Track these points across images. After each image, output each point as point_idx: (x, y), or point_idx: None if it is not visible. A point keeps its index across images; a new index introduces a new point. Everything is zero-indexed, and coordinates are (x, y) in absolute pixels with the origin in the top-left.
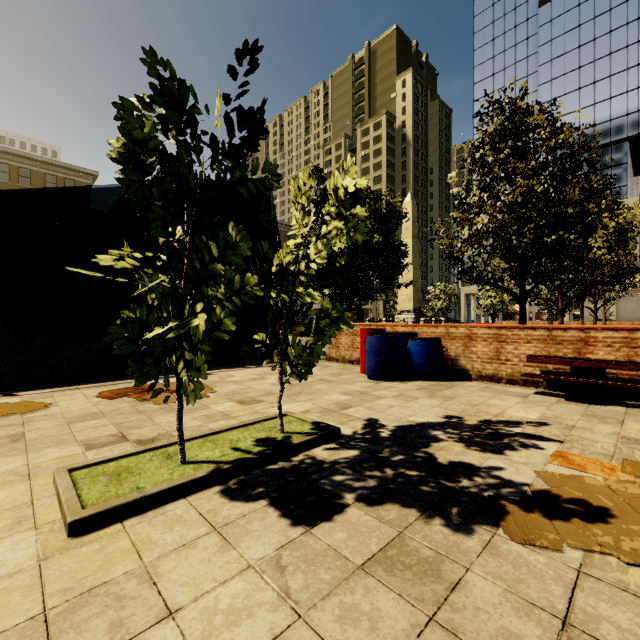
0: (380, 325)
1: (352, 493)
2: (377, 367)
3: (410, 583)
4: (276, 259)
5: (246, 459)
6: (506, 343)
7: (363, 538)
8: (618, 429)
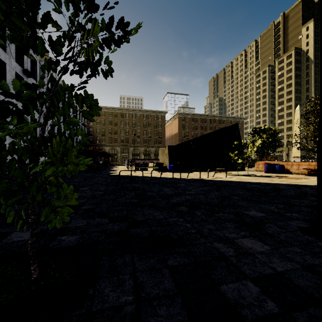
0: (270, 162)
1: (257, 177)
2: (267, 170)
3: (260, 178)
4: (247, 153)
5: (245, 175)
6: (300, 166)
7: (257, 177)
8: (305, 177)
